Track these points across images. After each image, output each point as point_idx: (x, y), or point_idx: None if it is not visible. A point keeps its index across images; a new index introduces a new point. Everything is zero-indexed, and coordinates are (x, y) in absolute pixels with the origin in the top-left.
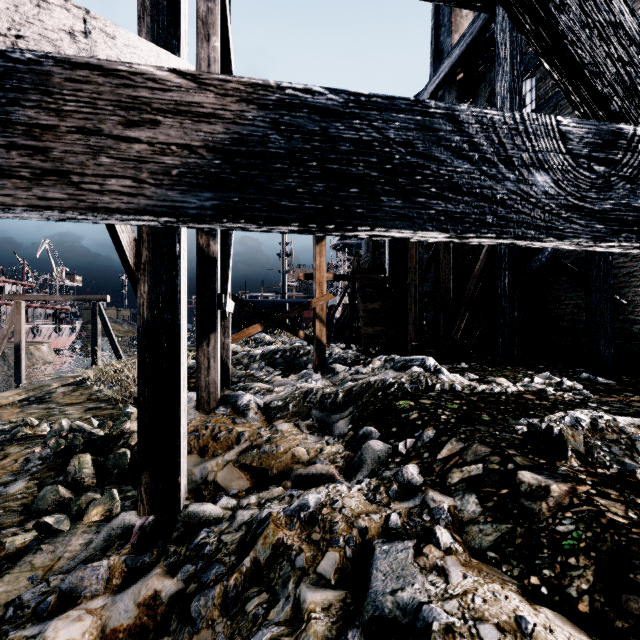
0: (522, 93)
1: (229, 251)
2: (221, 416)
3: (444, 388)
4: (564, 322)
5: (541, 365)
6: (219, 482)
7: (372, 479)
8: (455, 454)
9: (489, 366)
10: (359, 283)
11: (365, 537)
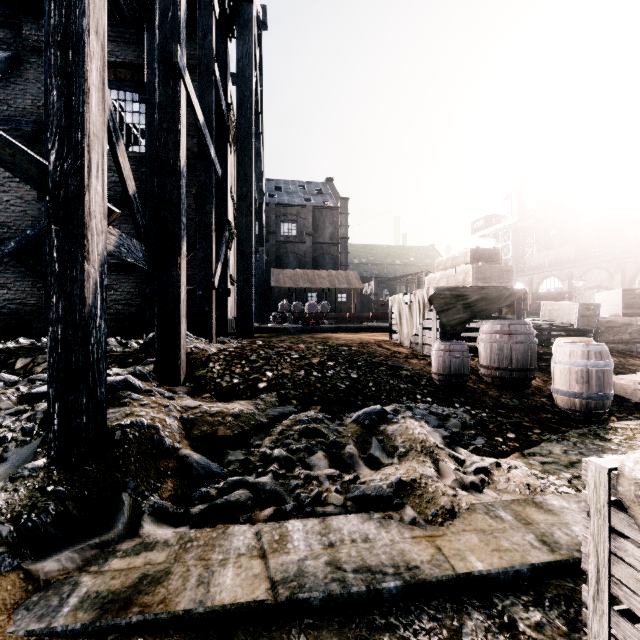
0: None
1: None
2: None
3: None
4: (14, 305)
5: (0, 339)
6: None
7: None
8: (30, 363)
9: None
10: None
11: (15, 395)
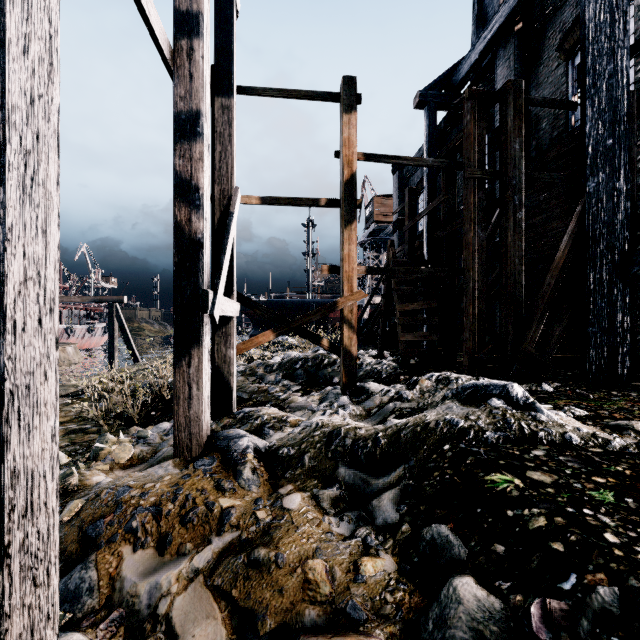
0: (628, 13)
1: (227, 234)
2: (201, 475)
3: (552, 440)
4: None
5: None
6: (174, 622)
7: None
8: None
9: (583, 389)
10: (395, 279)
11: None
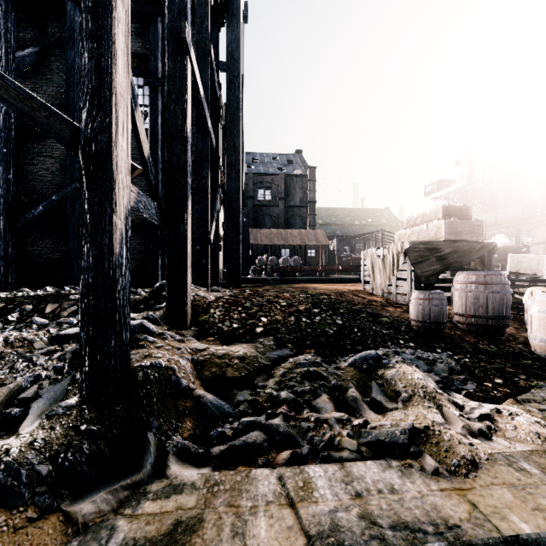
0: None
1: None
2: None
3: None
4: (41, 259)
5: (31, 288)
6: None
7: (10, 331)
8: (57, 308)
9: None
10: None
11: (46, 336)
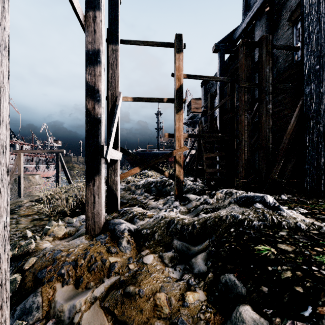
0: None
1: (114, 116)
2: (99, 244)
3: (290, 226)
4: None
5: None
6: None
7: None
8: None
9: (303, 198)
10: (203, 140)
11: None
